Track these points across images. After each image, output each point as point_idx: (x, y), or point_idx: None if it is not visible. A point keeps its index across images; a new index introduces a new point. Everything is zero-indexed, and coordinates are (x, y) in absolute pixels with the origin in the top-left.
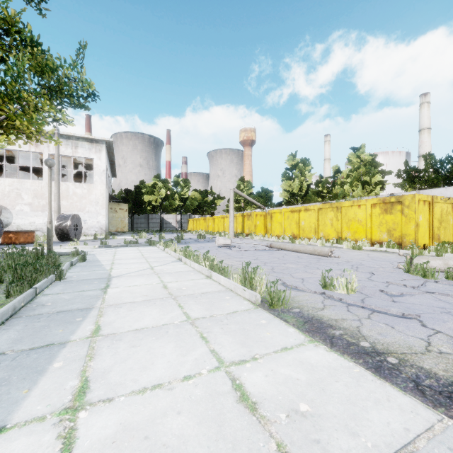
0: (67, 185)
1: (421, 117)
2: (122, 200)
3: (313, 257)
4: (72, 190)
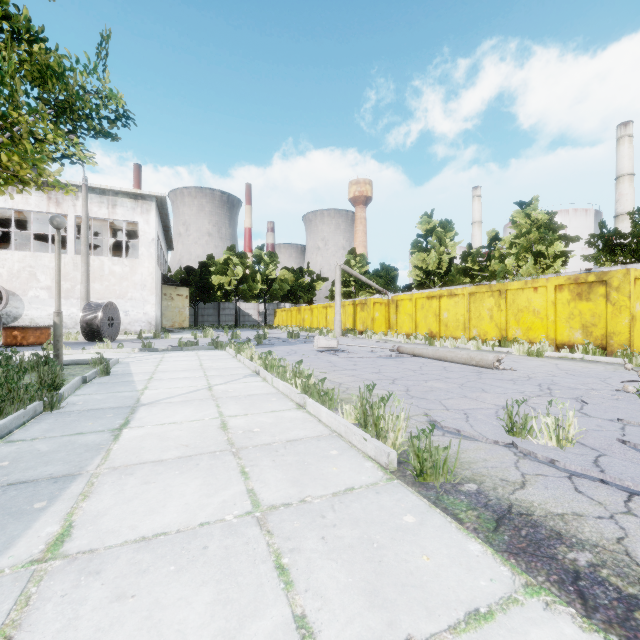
0: (101, 260)
1: (619, 157)
2: (182, 283)
3: (470, 369)
4: (108, 268)
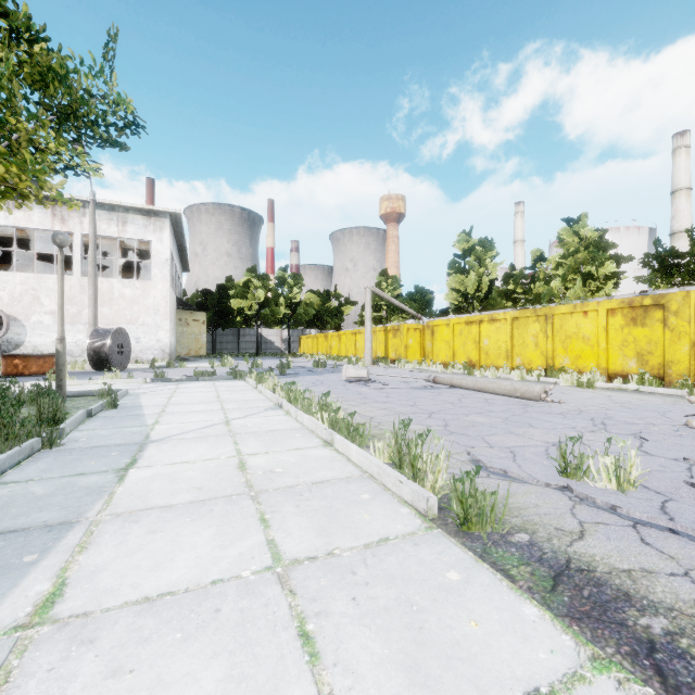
0: (110, 282)
1: (675, 170)
2: (198, 307)
3: (514, 401)
4: (118, 291)
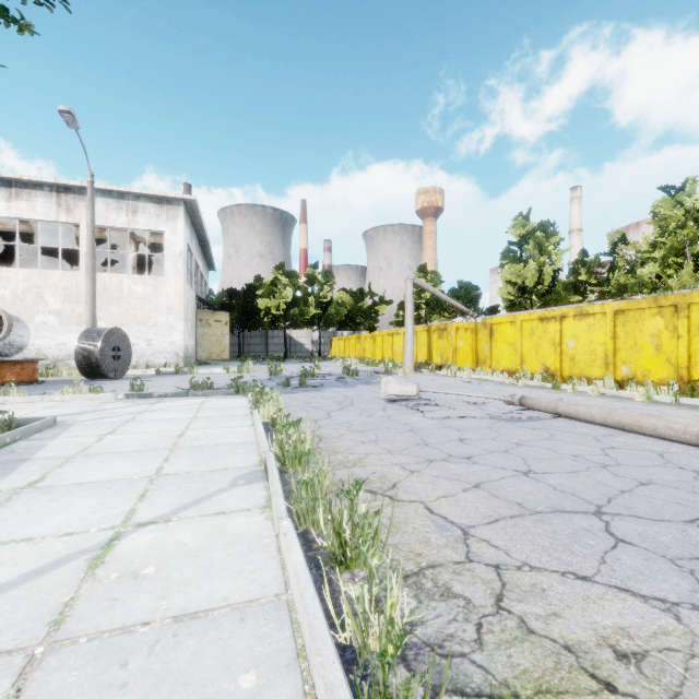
0: (119, 278)
1: None
2: (223, 307)
3: None
4: (128, 288)
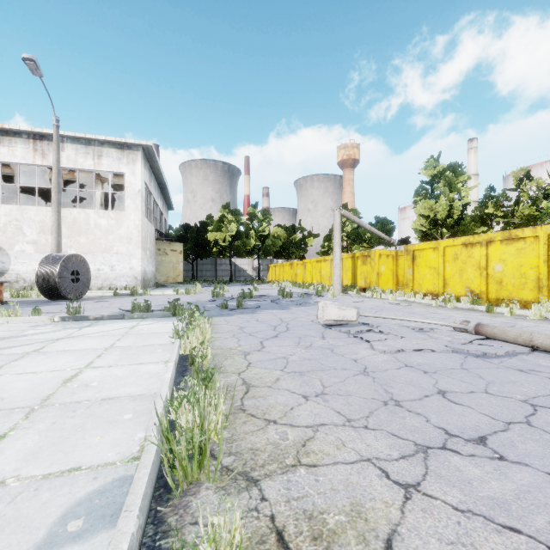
0: (87, 213)
1: None
2: (179, 239)
3: None
4: (94, 221)
